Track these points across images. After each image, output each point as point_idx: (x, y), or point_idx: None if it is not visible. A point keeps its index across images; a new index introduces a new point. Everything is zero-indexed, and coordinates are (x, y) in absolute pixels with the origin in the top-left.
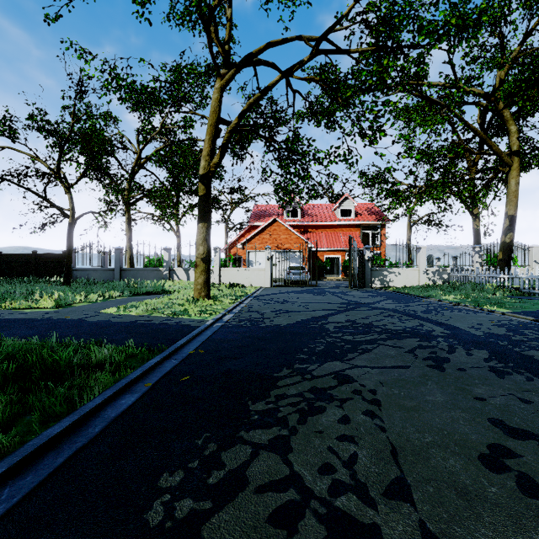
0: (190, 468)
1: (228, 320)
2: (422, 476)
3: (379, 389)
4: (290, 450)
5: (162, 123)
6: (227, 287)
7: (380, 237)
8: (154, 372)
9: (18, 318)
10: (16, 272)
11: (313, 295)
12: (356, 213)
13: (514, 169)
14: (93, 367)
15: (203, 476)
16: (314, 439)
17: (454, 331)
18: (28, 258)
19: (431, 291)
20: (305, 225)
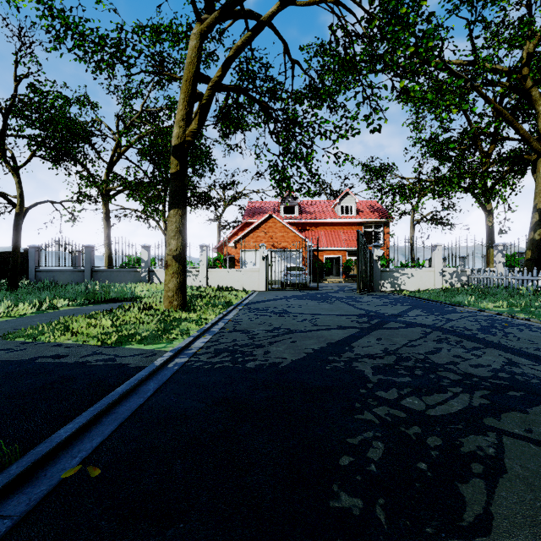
0: None
1: (198, 351)
2: None
3: None
4: None
5: (142, 105)
6: (214, 292)
7: (383, 235)
8: None
9: None
10: None
11: (318, 302)
12: (357, 210)
13: None
14: None
15: None
16: None
17: None
18: None
19: (458, 297)
20: (303, 222)
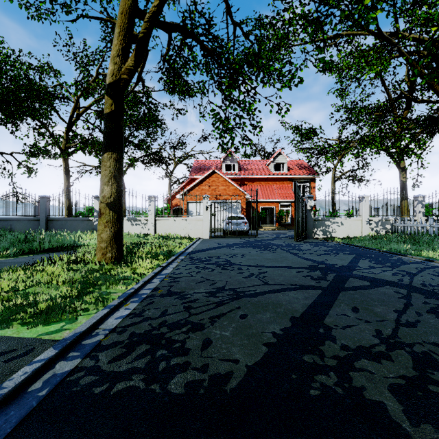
0: None
1: (103, 339)
2: None
3: None
4: None
5: (97, 69)
6: (159, 240)
7: (310, 189)
8: None
9: None
10: None
11: (260, 250)
12: (288, 168)
13: None
14: None
15: None
16: None
17: None
18: None
19: (393, 245)
20: (241, 178)
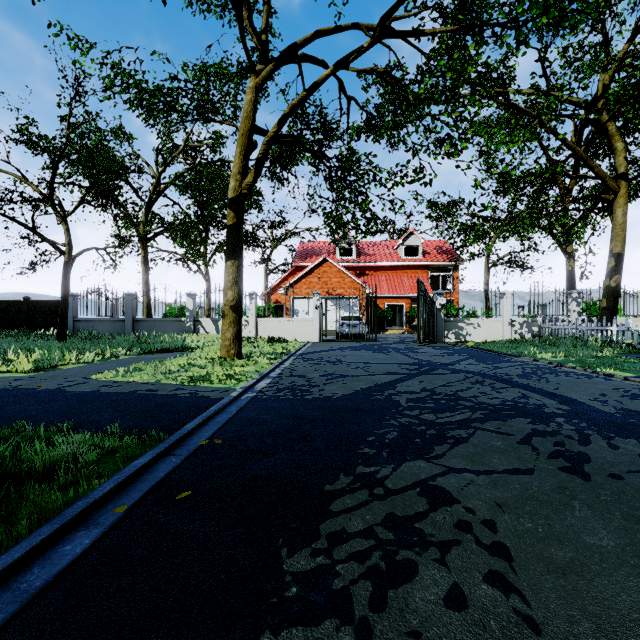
0: None
1: (263, 389)
2: None
3: (499, 519)
4: None
5: (185, 140)
6: (265, 342)
7: (452, 280)
8: (138, 482)
9: None
10: (3, 323)
11: (373, 352)
12: (423, 252)
13: (622, 196)
14: (38, 477)
15: None
16: None
17: (573, 406)
18: (18, 307)
19: (521, 348)
20: (361, 266)
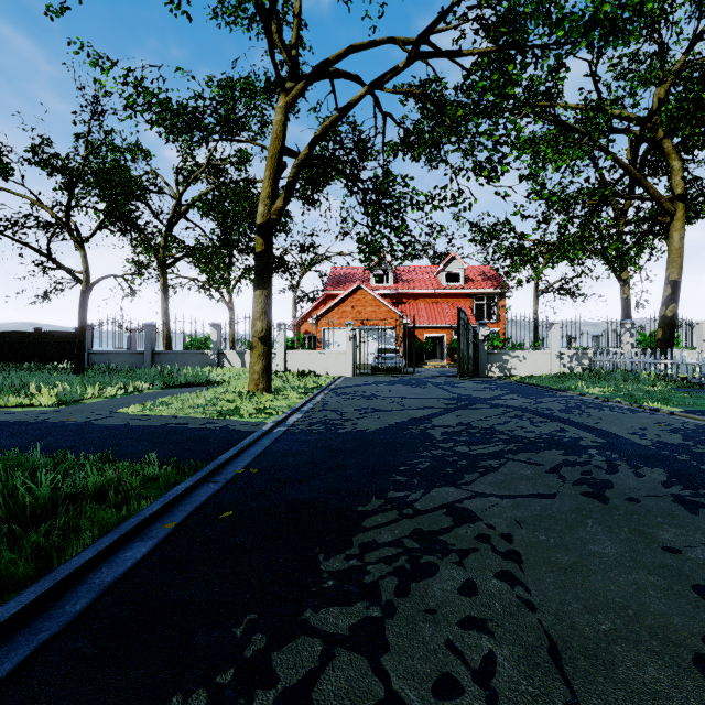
0: (219, 686)
1: (294, 423)
2: (608, 701)
3: (516, 533)
4: (384, 647)
5: (208, 158)
6: (295, 376)
7: (497, 309)
8: (182, 504)
9: (0, 421)
10: (13, 356)
11: (410, 387)
12: (466, 278)
13: (678, 219)
14: (91, 498)
15: (239, 702)
16: (423, 625)
17: (610, 439)
18: (29, 338)
19: (569, 382)
20: (398, 294)
